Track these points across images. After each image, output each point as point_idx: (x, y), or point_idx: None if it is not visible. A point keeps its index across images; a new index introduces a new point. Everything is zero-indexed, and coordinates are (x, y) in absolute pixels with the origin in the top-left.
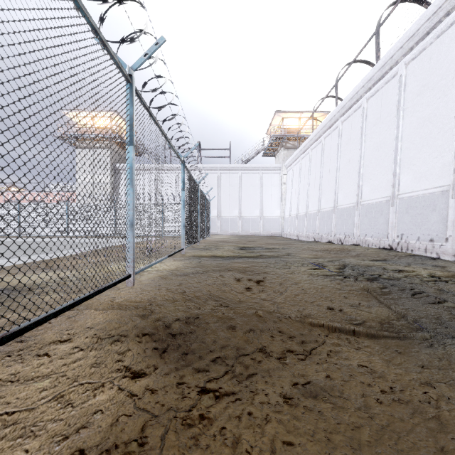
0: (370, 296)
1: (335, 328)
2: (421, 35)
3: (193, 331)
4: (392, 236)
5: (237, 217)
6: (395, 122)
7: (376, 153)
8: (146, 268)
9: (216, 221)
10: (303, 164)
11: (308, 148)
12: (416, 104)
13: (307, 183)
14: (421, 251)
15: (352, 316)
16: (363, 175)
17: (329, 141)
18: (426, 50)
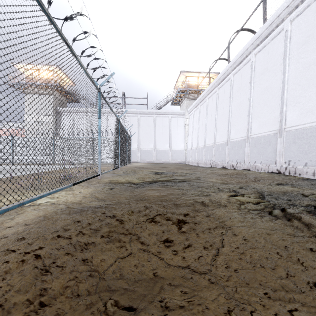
0: None
1: None
2: None
3: None
4: (280, 162)
5: (152, 149)
6: (282, 69)
7: (264, 96)
8: (11, 208)
9: (136, 152)
10: (202, 109)
11: (206, 97)
12: (302, 52)
13: (205, 123)
14: (309, 175)
15: None
16: (252, 114)
17: (222, 91)
18: (311, 6)
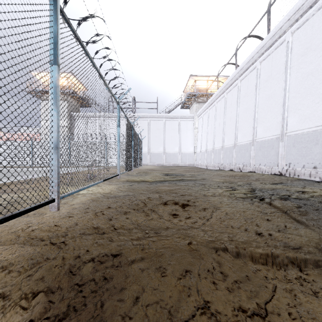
0: (291, 217)
1: (280, 260)
2: (305, 9)
3: (109, 279)
4: (281, 165)
5: (162, 153)
6: (283, 77)
7: (268, 102)
8: (76, 191)
9: (146, 155)
10: (211, 113)
11: (214, 102)
12: (301, 62)
13: (213, 127)
14: (306, 176)
15: (285, 240)
16: (257, 119)
17: (230, 95)
18: (309, 20)
